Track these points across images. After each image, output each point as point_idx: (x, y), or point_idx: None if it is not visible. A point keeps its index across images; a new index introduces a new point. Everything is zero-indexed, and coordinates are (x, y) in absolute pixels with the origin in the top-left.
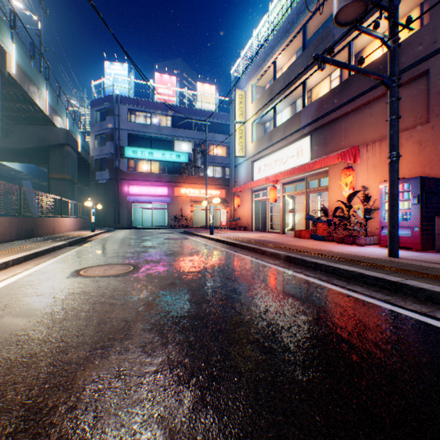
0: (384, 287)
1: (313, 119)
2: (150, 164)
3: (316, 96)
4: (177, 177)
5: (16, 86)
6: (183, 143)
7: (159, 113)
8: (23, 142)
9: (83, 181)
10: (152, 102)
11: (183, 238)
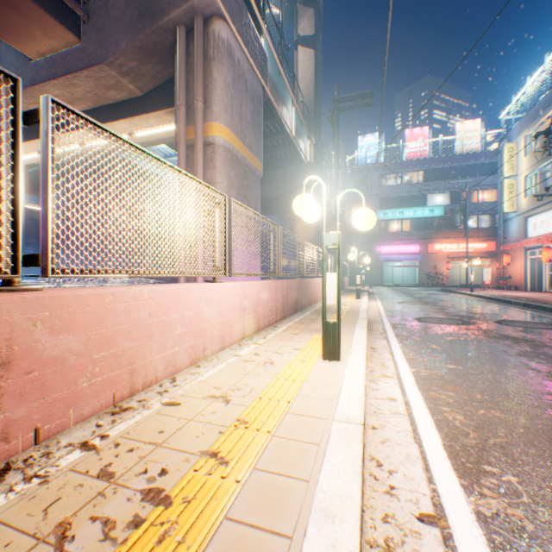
0: None
1: None
2: (400, 223)
3: None
4: (429, 232)
5: None
6: (436, 195)
7: (408, 171)
8: None
9: None
10: (402, 162)
11: (443, 294)
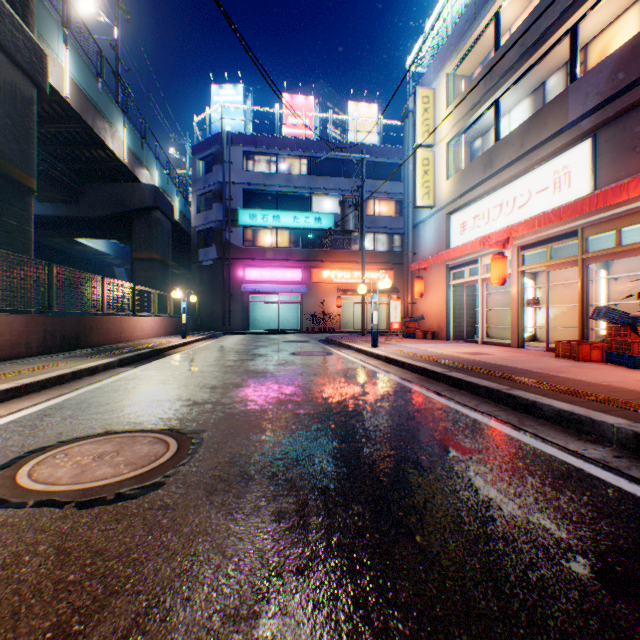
0: None
1: (603, 98)
2: (276, 234)
3: (602, 55)
4: (316, 252)
5: (77, 119)
6: (326, 199)
7: (288, 155)
8: (97, 208)
9: (188, 266)
10: (279, 139)
11: (323, 353)
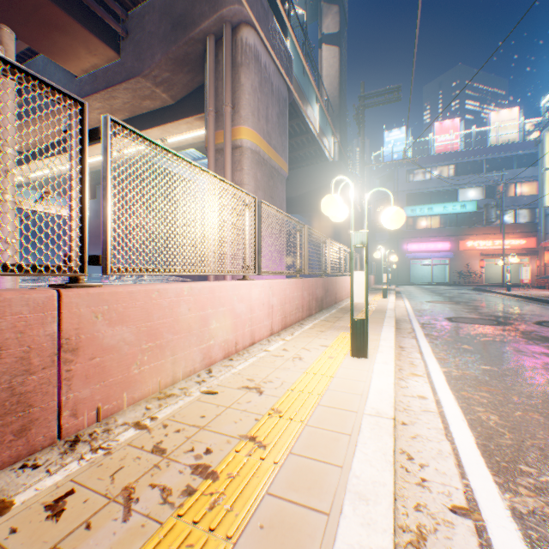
0: None
1: None
2: (429, 220)
3: None
4: (461, 229)
5: None
6: (469, 190)
7: (438, 165)
8: None
9: None
10: (431, 156)
11: (476, 294)
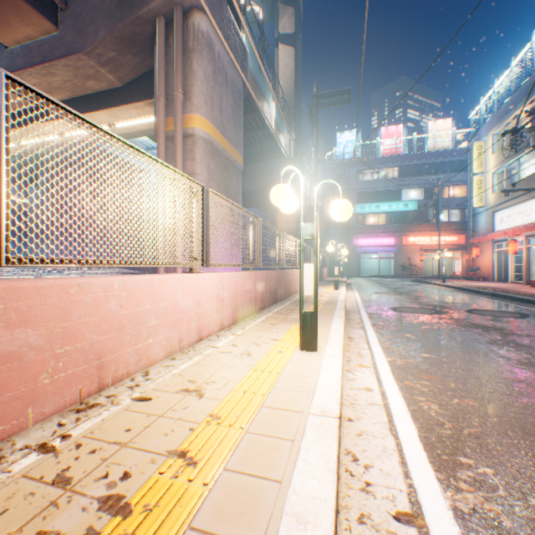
0: (525, 302)
1: None
2: (376, 217)
3: None
4: (404, 226)
5: None
6: (411, 190)
7: (384, 167)
8: None
9: None
10: (378, 158)
11: (416, 285)
